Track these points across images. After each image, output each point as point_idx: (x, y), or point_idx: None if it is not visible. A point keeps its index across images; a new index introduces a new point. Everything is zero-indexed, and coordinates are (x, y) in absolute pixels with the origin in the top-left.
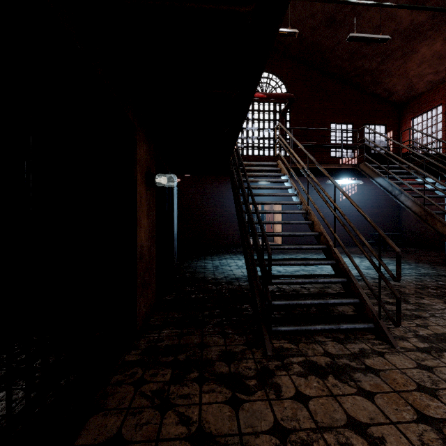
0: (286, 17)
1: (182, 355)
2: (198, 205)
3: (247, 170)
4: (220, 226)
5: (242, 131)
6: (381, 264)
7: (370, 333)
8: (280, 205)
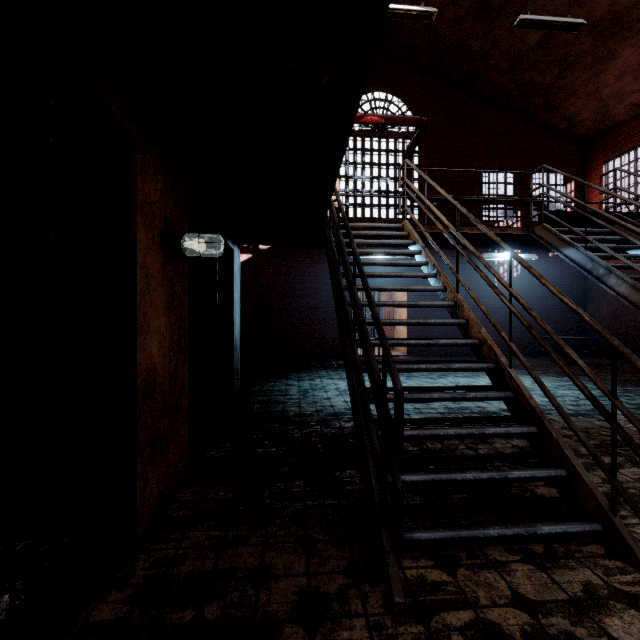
0: (414, 4)
1: (216, 605)
2: (279, 294)
3: (354, 236)
4: (313, 325)
5: (347, 181)
6: (618, 407)
7: (592, 540)
8: (404, 293)
